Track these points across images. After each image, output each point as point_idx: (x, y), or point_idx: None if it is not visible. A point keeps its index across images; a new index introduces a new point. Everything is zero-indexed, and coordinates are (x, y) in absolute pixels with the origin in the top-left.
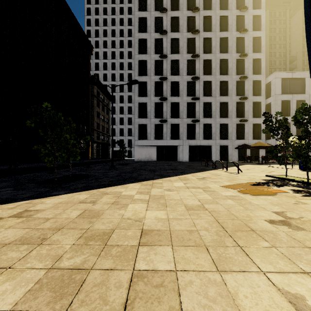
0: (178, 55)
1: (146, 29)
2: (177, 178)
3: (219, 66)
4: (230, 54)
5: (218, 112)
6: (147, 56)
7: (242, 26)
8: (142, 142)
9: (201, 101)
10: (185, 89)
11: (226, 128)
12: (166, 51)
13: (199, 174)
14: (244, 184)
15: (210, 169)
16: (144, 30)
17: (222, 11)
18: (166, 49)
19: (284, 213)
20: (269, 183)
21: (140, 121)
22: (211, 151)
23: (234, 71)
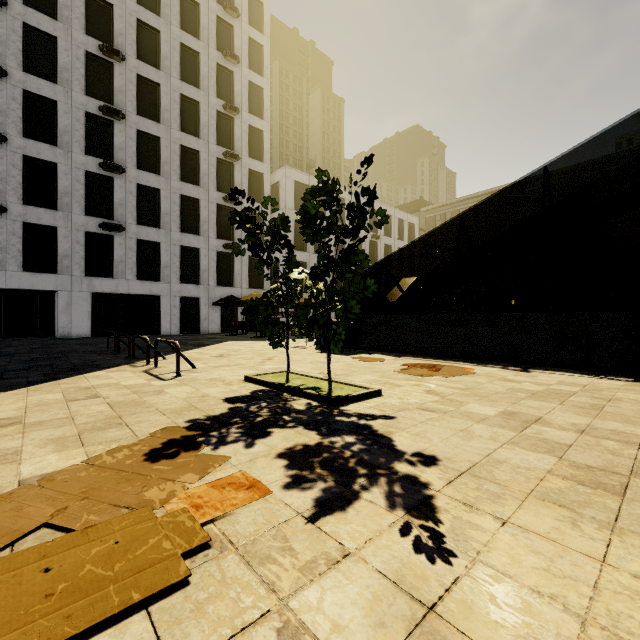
0: (54, 21)
1: None
2: None
3: (179, 110)
4: (204, 92)
5: (177, 216)
6: None
7: (230, 47)
8: None
9: (131, 180)
10: (79, 132)
11: (196, 257)
12: None
13: None
14: (115, 461)
15: (108, 364)
16: None
17: None
18: None
19: None
20: (232, 423)
21: None
22: (158, 309)
23: (214, 135)
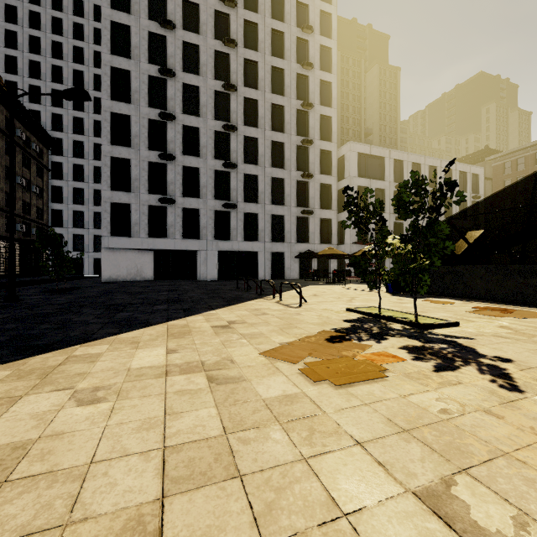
0: (198, 77)
1: (128, 7)
2: (164, 329)
3: (270, 115)
4: (287, 98)
5: (269, 193)
6: (132, 63)
7: (306, 58)
8: (119, 242)
9: (240, 172)
10: (211, 145)
11: (282, 222)
12: (174, 64)
13: (223, 313)
14: (314, 341)
15: (250, 297)
16: (124, 6)
17: (276, 22)
18: (173, 59)
19: (456, 499)
20: (359, 332)
21: (115, 197)
22: (257, 261)
23: (294, 128)
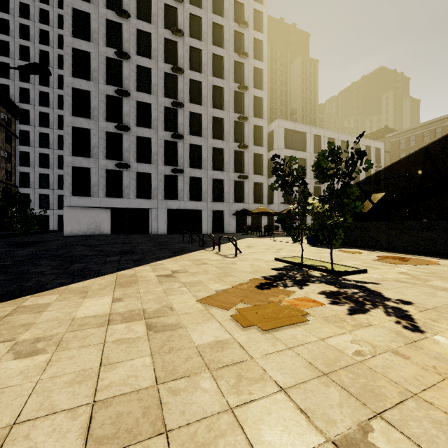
0: (150, 60)
1: None
2: (113, 278)
3: (212, 95)
4: (226, 81)
5: (211, 161)
6: (91, 46)
7: (242, 48)
8: (80, 201)
9: (186, 142)
10: (161, 119)
11: (222, 185)
12: (129, 48)
13: (169, 263)
14: (245, 288)
15: (194, 249)
16: None
17: (216, 16)
18: (128, 44)
19: (373, 447)
20: (284, 279)
21: (77, 162)
22: (201, 218)
23: (232, 106)
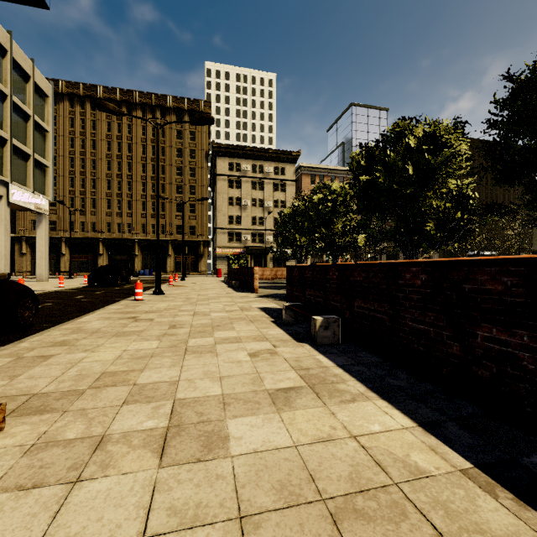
0: None
1: None
2: None
3: None
4: None
5: None
6: None
7: None
8: None
9: None
10: None
11: None
12: None
13: None
14: None
15: None
16: None
17: None
18: None
19: None
20: None
21: None
22: None
23: None
